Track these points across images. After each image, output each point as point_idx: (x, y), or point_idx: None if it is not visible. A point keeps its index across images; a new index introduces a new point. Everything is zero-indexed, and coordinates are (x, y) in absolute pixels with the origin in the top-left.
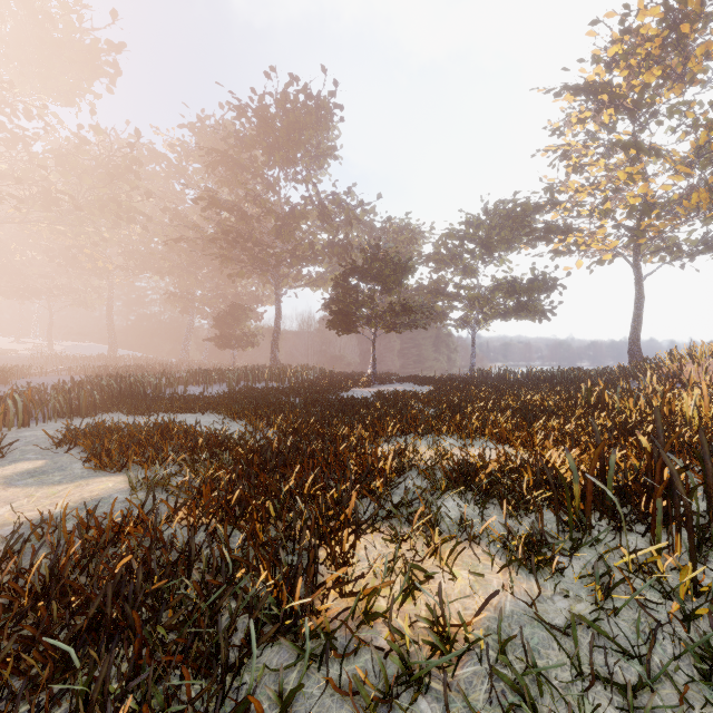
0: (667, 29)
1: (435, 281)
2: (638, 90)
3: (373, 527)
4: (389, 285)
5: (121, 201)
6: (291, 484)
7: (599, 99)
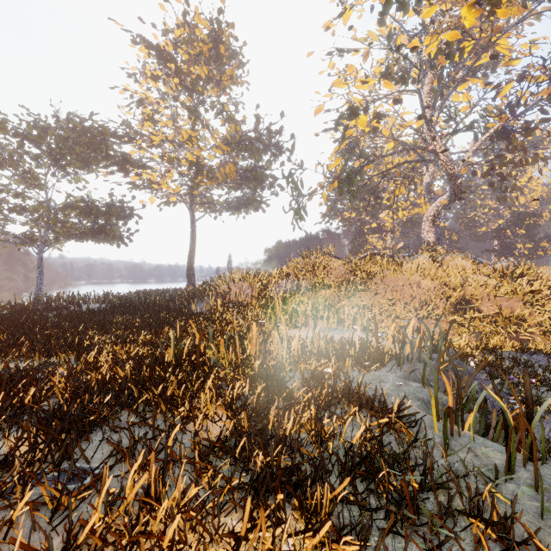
0: (212, 43)
1: None
2: (195, 78)
3: None
4: None
5: None
6: None
7: (168, 68)
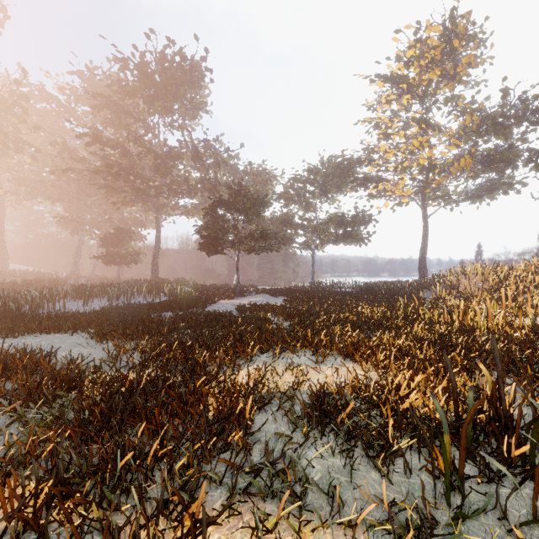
0: (444, 43)
1: (285, 213)
2: (426, 84)
3: (229, 513)
4: (250, 216)
5: (9, 132)
6: (130, 455)
7: (400, 87)
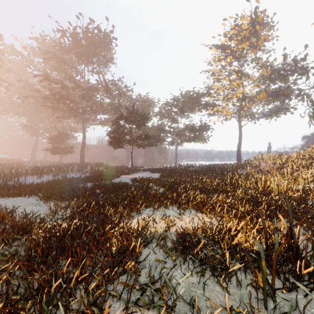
0: (251, 27)
1: (159, 124)
2: (241, 50)
3: None
4: (139, 125)
5: None
6: (59, 281)
7: (226, 52)
